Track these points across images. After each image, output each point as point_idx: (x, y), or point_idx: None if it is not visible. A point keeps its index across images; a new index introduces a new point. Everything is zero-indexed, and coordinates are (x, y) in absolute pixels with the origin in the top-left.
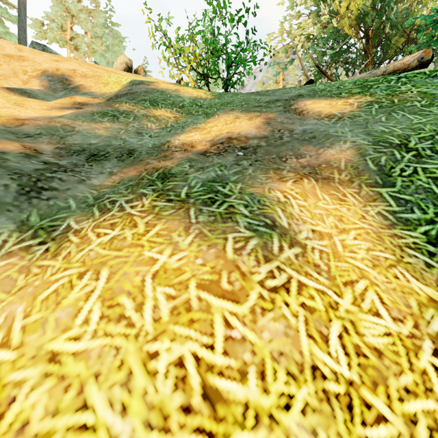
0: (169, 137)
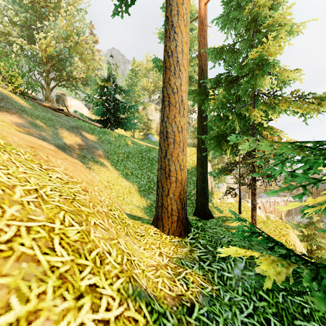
0: (62, 140)
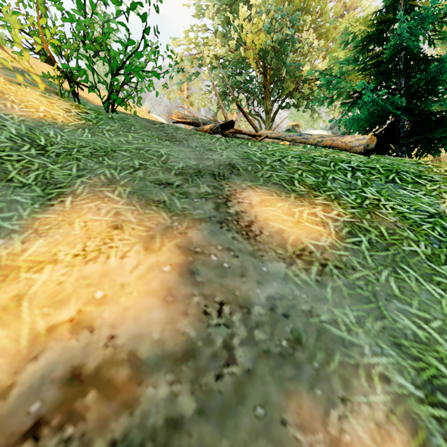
0: None
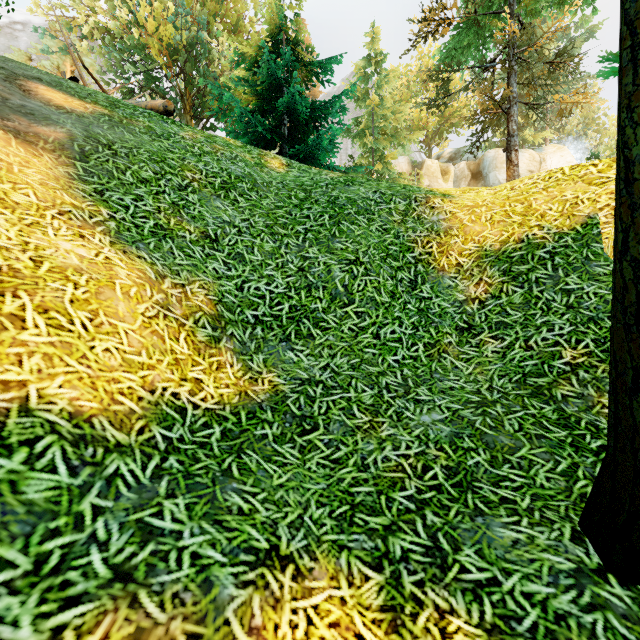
0: None
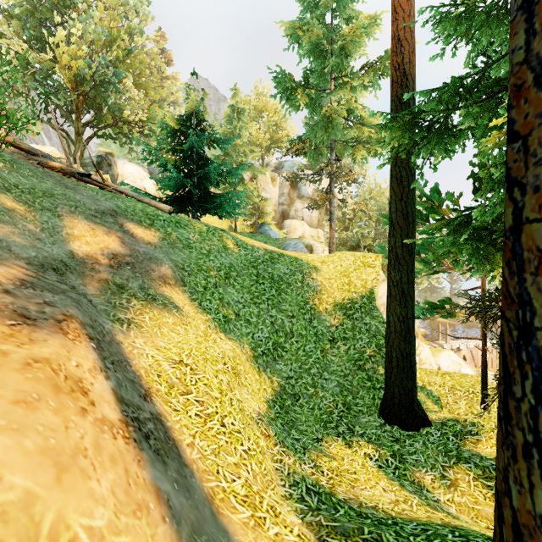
0: (65, 246)
